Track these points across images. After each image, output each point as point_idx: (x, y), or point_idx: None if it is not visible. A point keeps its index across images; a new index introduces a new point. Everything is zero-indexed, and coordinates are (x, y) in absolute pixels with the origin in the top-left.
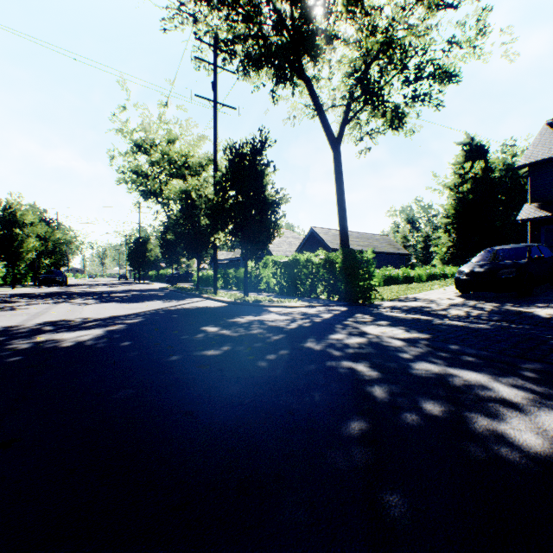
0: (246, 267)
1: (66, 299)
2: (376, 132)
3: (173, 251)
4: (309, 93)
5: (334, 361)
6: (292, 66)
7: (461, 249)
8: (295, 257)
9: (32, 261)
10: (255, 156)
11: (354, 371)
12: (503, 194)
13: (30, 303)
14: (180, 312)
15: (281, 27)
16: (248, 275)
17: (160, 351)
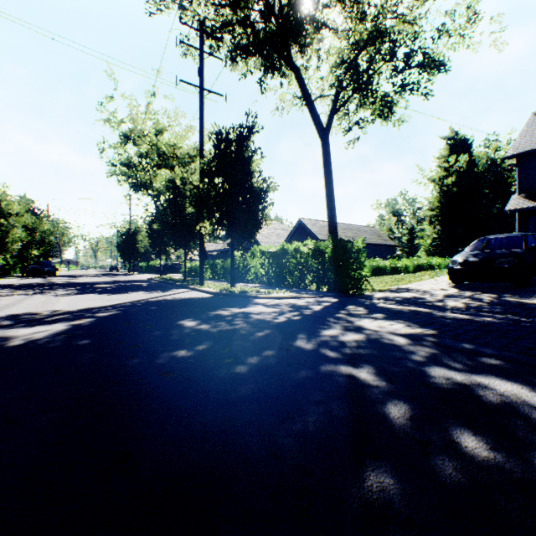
0: (233, 257)
1: (47, 290)
2: (365, 122)
3: (161, 242)
4: (298, 82)
5: (330, 366)
6: (280, 54)
7: (446, 241)
8: (284, 246)
9: (19, 252)
10: (242, 142)
11: (357, 381)
12: (487, 187)
13: (6, 294)
14: (160, 304)
15: (269, 13)
16: (236, 265)
17: (121, 352)
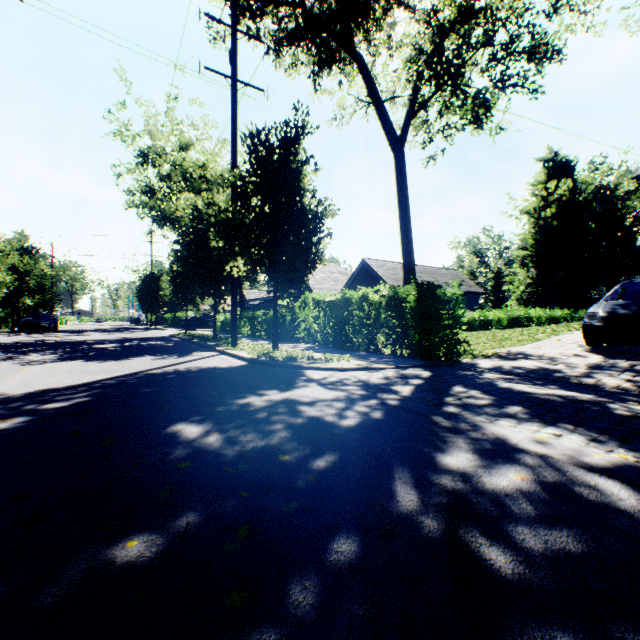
0: (276, 308)
1: (21, 353)
2: (452, 128)
3: (187, 289)
4: (363, 77)
5: (528, 638)
6: (340, 41)
7: (542, 287)
8: (345, 294)
9: (9, 301)
10: (288, 148)
11: None
12: (595, 220)
13: None
14: (162, 380)
15: None
16: (281, 319)
17: None
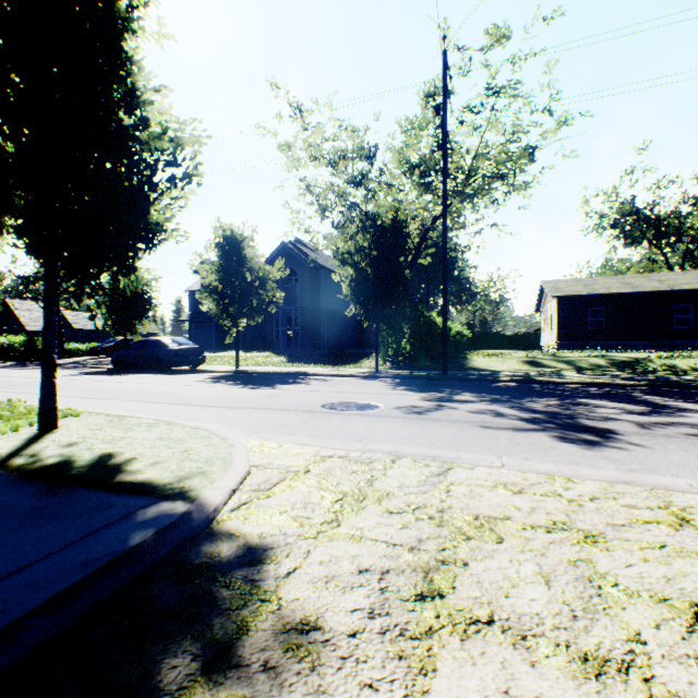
0: None
1: None
2: None
3: None
4: None
5: None
6: None
7: None
8: (10, 339)
9: None
10: None
11: None
12: None
13: None
14: None
15: None
16: None
17: None
